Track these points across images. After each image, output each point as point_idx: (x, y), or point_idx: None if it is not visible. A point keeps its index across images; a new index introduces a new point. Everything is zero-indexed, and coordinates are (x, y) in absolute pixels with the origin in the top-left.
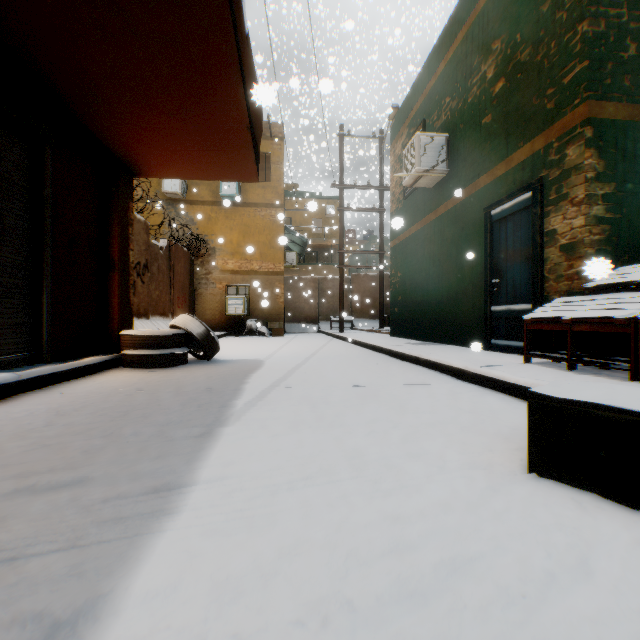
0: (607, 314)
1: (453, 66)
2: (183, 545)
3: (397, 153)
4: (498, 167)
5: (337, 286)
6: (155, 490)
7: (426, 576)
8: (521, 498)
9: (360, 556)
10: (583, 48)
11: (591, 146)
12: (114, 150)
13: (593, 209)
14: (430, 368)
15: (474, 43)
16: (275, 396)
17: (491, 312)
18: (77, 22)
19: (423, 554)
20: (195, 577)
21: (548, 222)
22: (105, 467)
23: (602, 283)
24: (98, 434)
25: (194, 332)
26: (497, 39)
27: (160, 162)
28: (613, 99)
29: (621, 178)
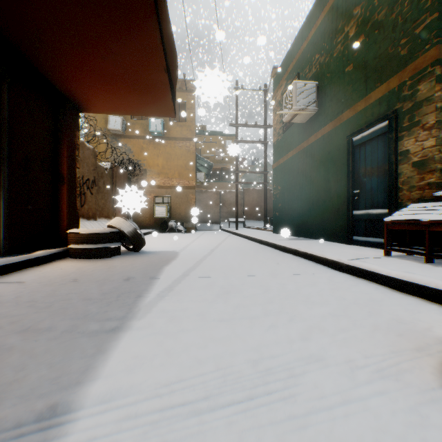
0: None
1: (321, 31)
2: None
3: (278, 99)
4: (358, 104)
5: (233, 197)
6: (39, 415)
7: None
8: None
9: None
10: (433, 3)
11: (440, 82)
12: (62, 90)
13: (441, 132)
14: (307, 259)
15: (338, 11)
16: (185, 285)
17: (352, 215)
18: None
19: None
20: None
21: (402, 144)
22: (0, 376)
23: None
24: (16, 329)
25: (125, 231)
26: (357, 6)
27: (99, 100)
28: None
29: None
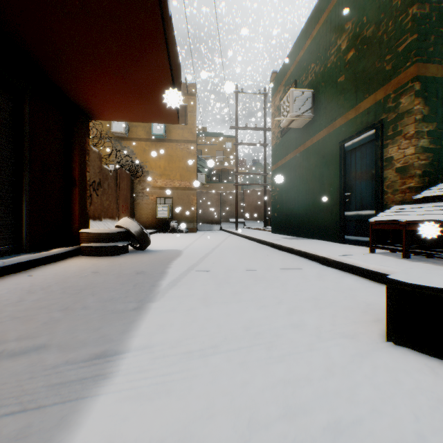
0: (434, 218)
1: (317, 41)
2: (114, 409)
3: (276, 104)
4: (349, 112)
5: (234, 198)
6: (96, 356)
7: (317, 439)
8: (385, 364)
9: (260, 419)
10: (413, 25)
11: (419, 96)
12: (75, 100)
13: (420, 142)
14: (301, 256)
15: (332, 25)
16: (190, 278)
17: (344, 216)
18: (45, 3)
19: (313, 418)
20: (122, 441)
21: (387, 151)
22: (59, 336)
23: (428, 195)
24: (57, 308)
25: (132, 230)
26: (349, 21)
27: (108, 109)
28: (435, 62)
29: (440, 119)
